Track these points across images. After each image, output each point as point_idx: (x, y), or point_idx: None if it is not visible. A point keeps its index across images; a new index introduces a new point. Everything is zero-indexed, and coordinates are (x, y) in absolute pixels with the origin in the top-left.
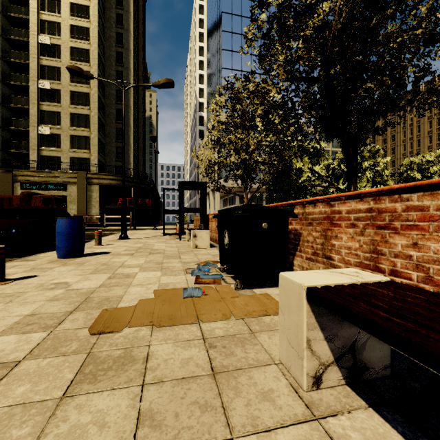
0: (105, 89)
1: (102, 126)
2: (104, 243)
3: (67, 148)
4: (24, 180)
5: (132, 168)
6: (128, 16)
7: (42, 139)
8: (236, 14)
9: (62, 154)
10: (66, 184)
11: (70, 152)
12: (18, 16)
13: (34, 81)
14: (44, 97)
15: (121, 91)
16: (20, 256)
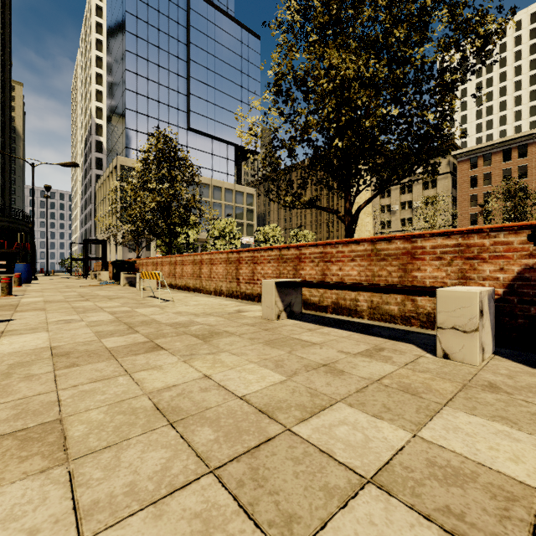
0: None
1: None
2: None
3: None
4: None
5: (3, 205)
6: None
7: None
8: (142, 56)
9: None
10: None
11: None
12: None
13: None
14: None
15: None
16: None
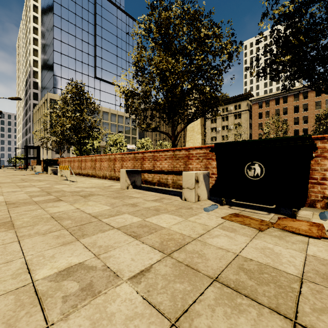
0: None
1: None
2: None
3: None
4: None
5: None
6: None
7: None
8: (64, 30)
9: None
10: None
11: None
12: None
13: None
14: None
15: None
16: None
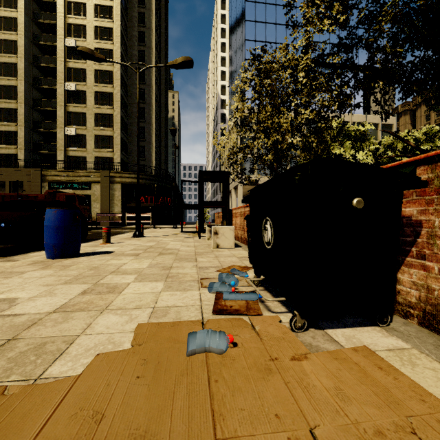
0: (128, 88)
1: (125, 126)
2: (114, 240)
3: (92, 148)
4: (51, 180)
5: (153, 166)
6: (150, 14)
7: (68, 139)
8: (259, 1)
9: (87, 154)
10: (90, 183)
11: (94, 151)
12: (47, 22)
13: (61, 84)
14: (70, 99)
15: (143, 90)
16: (12, 254)
